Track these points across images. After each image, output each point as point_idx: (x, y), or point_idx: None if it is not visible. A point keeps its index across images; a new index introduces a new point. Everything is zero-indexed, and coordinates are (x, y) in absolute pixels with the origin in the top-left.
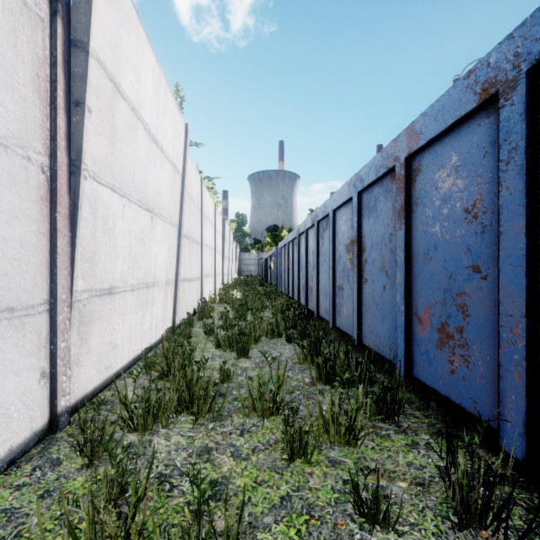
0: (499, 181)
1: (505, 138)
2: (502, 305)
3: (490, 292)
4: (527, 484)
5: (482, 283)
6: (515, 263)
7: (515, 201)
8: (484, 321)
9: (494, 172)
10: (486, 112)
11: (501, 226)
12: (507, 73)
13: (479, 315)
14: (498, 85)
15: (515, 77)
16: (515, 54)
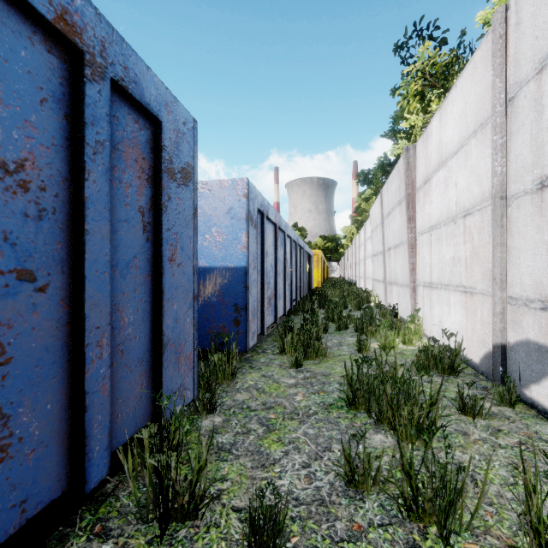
0: (85, 166)
1: (93, 122)
2: (89, 318)
3: (53, 309)
4: (50, 541)
5: (38, 297)
6: (103, 269)
7: (103, 202)
8: (43, 356)
9: (58, 140)
10: (46, 39)
11: (88, 223)
12: (95, 49)
13: (33, 350)
14: (84, 45)
15: (102, 66)
16: (102, 41)
